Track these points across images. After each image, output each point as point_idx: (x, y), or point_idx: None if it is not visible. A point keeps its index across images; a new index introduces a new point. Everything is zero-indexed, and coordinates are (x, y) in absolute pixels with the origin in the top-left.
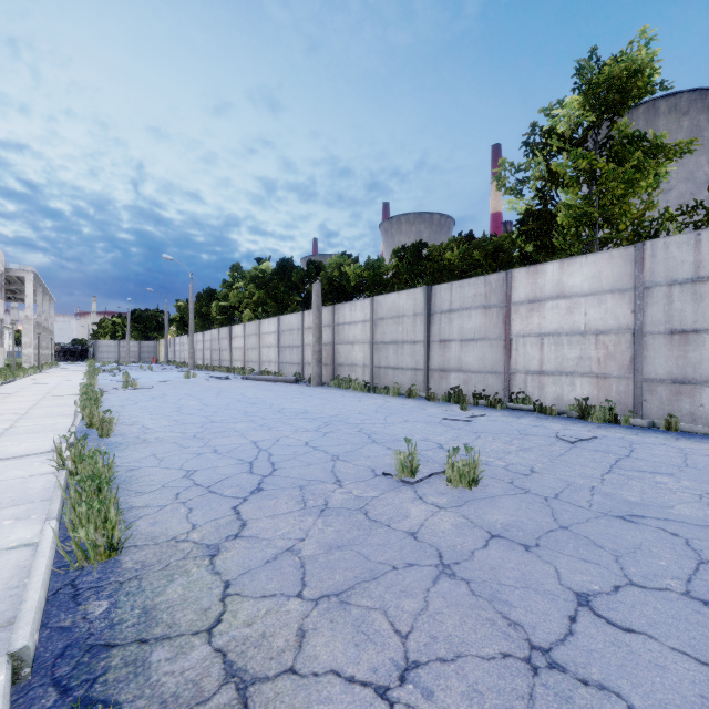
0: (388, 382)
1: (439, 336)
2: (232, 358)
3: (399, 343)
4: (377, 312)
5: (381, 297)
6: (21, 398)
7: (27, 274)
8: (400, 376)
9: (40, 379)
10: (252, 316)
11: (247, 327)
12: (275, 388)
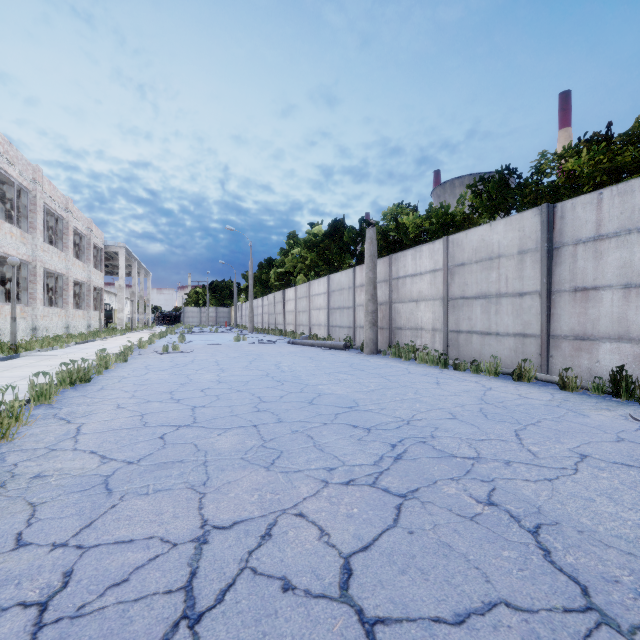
0: (472, 353)
1: (571, 281)
2: (285, 321)
3: (491, 298)
4: (453, 257)
5: (460, 234)
6: (55, 361)
7: (120, 249)
8: (493, 344)
9: (116, 340)
10: (305, 280)
11: (298, 290)
12: (319, 355)
